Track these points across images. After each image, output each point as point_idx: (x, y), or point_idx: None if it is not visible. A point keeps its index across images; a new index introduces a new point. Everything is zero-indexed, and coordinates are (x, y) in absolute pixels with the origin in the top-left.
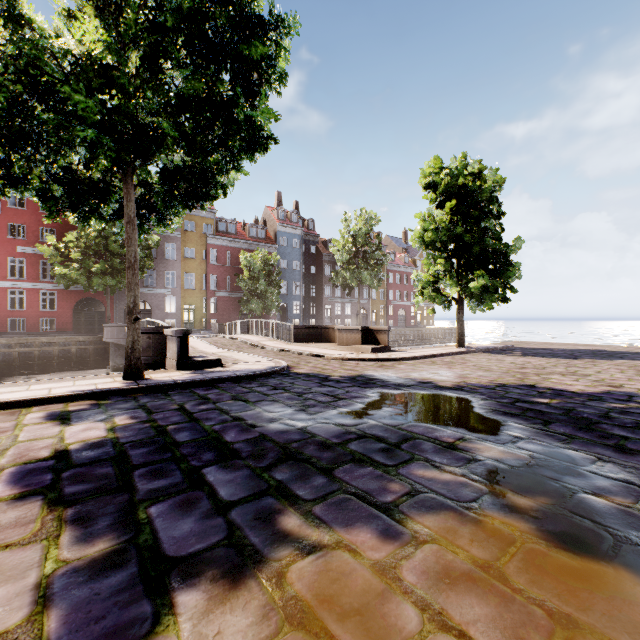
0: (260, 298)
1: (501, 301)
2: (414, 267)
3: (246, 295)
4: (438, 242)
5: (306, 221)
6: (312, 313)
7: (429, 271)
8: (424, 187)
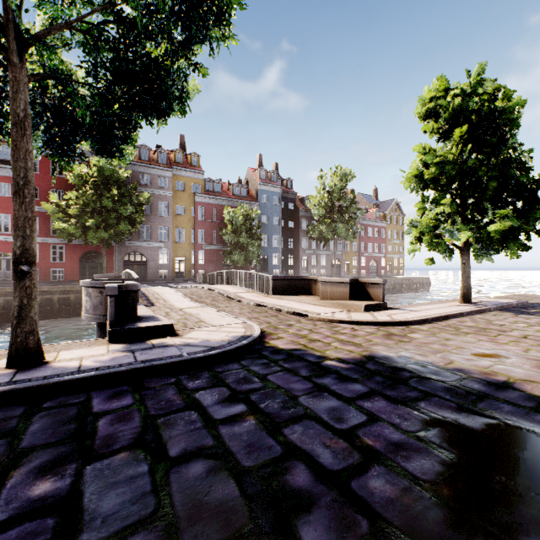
0: (242, 250)
1: (518, 249)
2: (385, 221)
3: (229, 247)
4: (443, 178)
5: (285, 180)
6: (290, 264)
7: (429, 214)
8: (423, 116)
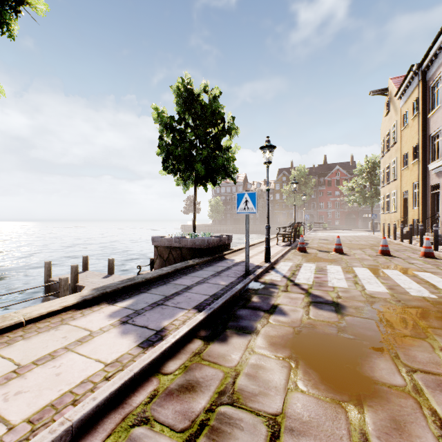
0: None
1: None
2: None
3: None
4: None
5: None
6: None
7: None
8: None
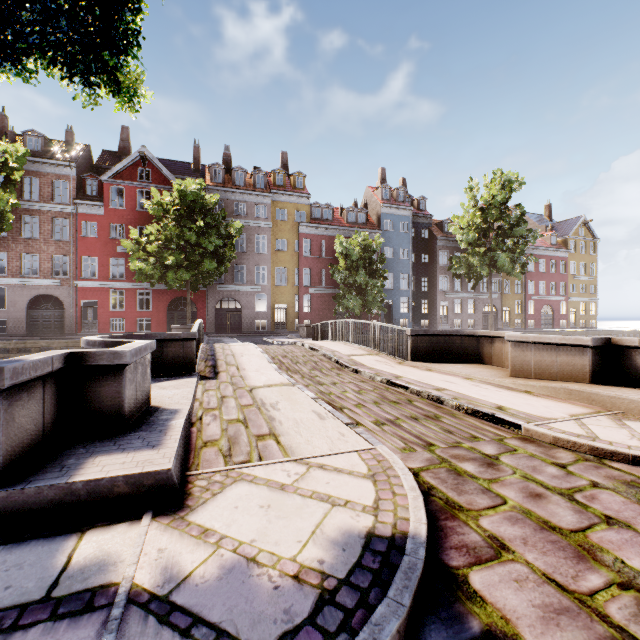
0: (359, 293)
1: None
2: (566, 249)
3: (342, 290)
4: None
5: (415, 200)
6: (423, 312)
7: None
8: None
